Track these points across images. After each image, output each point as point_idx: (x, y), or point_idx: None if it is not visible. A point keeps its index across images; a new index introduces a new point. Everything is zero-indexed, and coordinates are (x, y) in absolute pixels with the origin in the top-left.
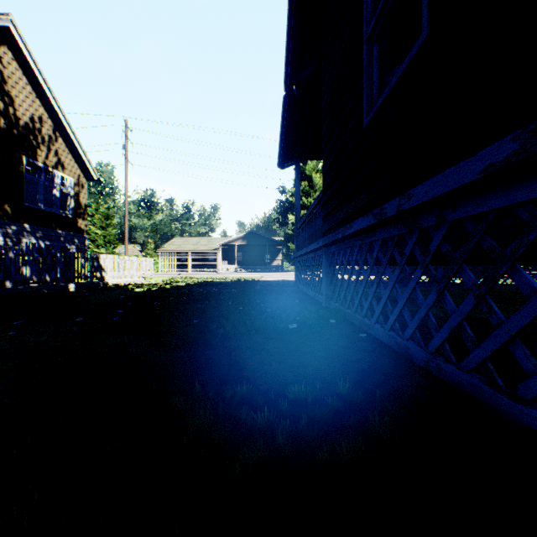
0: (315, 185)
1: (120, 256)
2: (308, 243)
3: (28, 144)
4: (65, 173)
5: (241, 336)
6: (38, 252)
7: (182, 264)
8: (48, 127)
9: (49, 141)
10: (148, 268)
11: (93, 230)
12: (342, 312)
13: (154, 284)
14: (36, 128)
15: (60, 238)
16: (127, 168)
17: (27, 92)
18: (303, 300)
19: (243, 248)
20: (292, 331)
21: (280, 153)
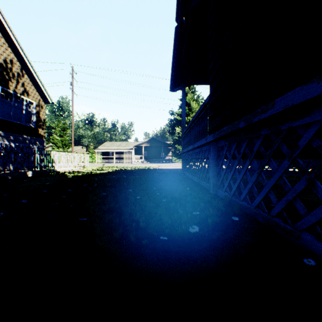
0: (192, 109)
1: (66, 152)
2: (193, 142)
3: (2, 78)
4: (29, 98)
5: (128, 250)
6: (3, 150)
7: (110, 158)
8: (17, 67)
9: (18, 76)
10: (85, 160)
11: (56, 137)
12: (236, 203)
13: (85, 172)
14: (8, 67)
15: (26, 141)
16: (73, 97)
17: (1, 43)
18: (191, 186)
19: (147, 148)
20: (193, 235)
21: (172, 79)
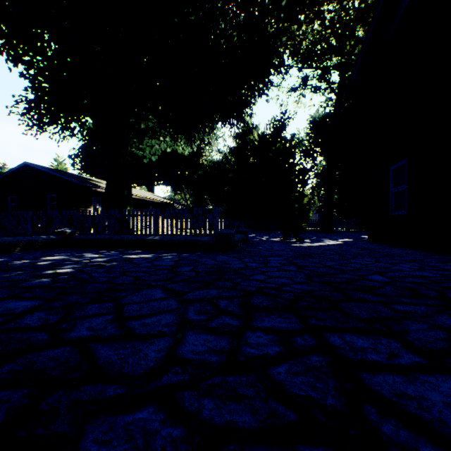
0: None
1: None
2: None
3: None
4: None
5: None
6: None
7: None
8: None
9: None
10: None
11: None
12: None
13: None
14: None
15: None
16: None
17: None
18: None
19: None
20: None
21: None
